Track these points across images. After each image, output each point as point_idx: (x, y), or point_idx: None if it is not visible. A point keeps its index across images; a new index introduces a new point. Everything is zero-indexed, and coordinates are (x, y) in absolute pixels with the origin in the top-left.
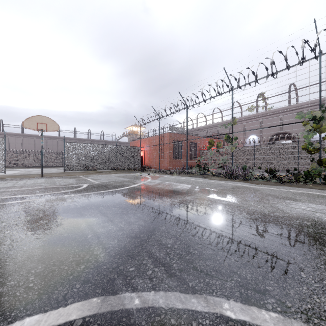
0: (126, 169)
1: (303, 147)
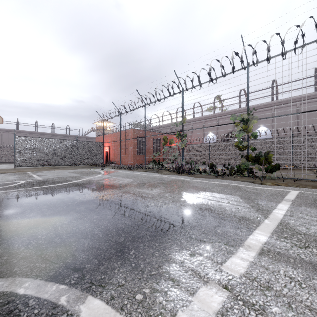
0: (87, 164)
1: (235, 145)
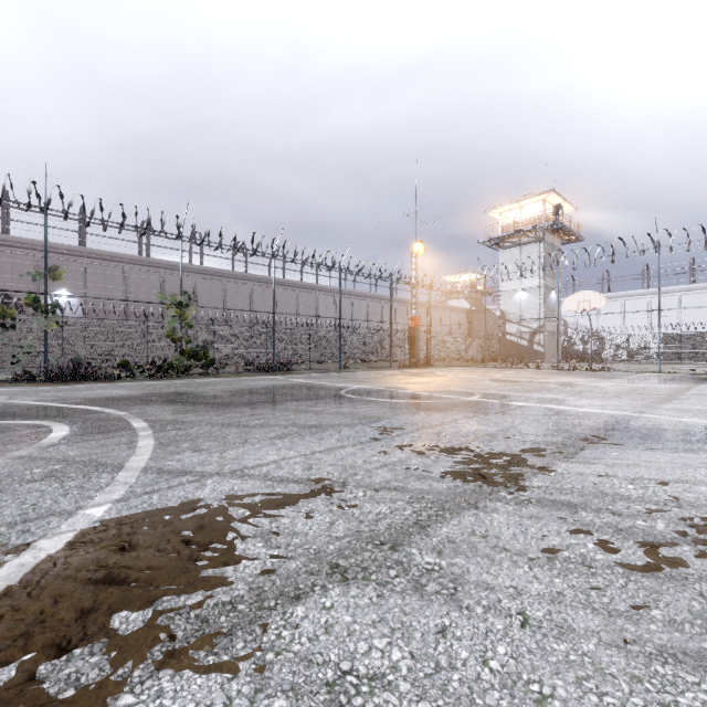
0: None
1: (167, 335)
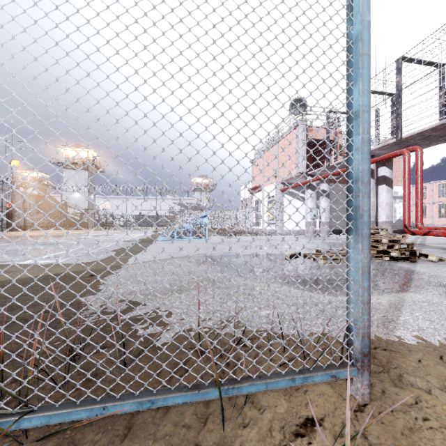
0: None
1: None
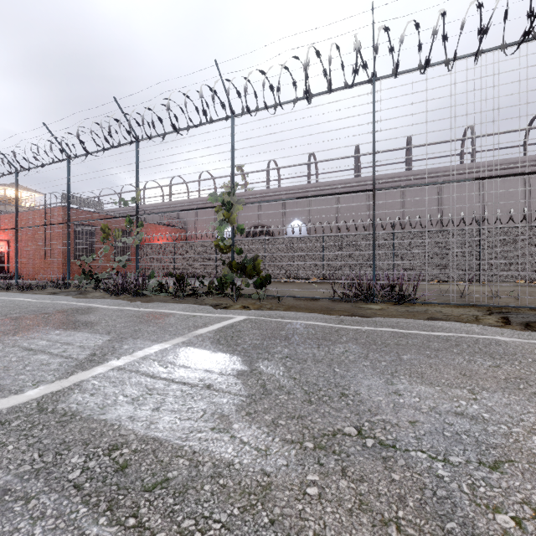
0: None
1: (216, 244)
